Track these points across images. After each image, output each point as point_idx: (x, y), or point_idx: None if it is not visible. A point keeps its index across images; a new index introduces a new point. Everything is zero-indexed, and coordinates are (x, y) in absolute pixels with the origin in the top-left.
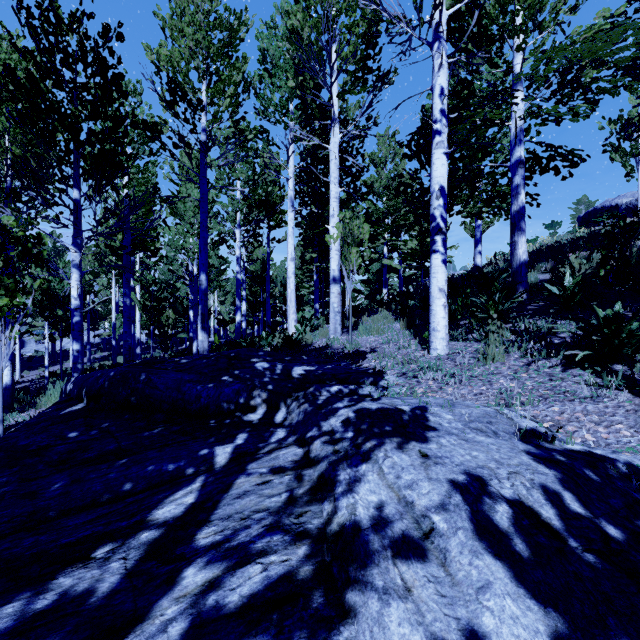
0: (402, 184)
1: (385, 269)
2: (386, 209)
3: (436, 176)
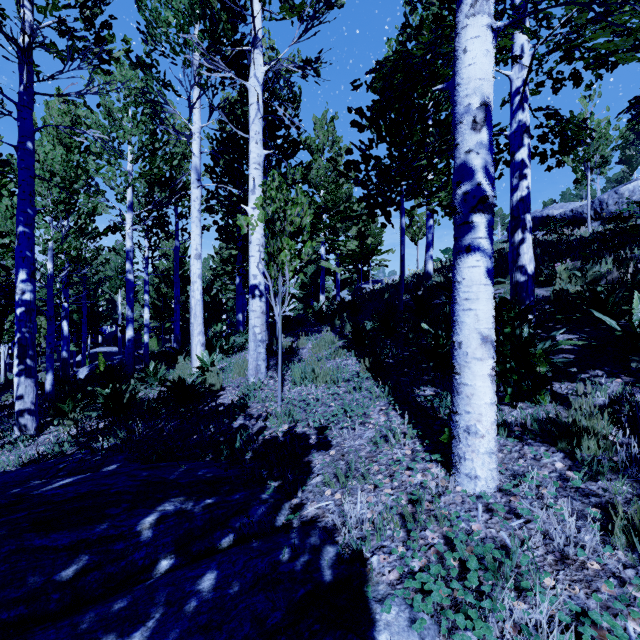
0: (350, 162)
1: (322, 272)
2: (324, 203)
3: (472, 78)
